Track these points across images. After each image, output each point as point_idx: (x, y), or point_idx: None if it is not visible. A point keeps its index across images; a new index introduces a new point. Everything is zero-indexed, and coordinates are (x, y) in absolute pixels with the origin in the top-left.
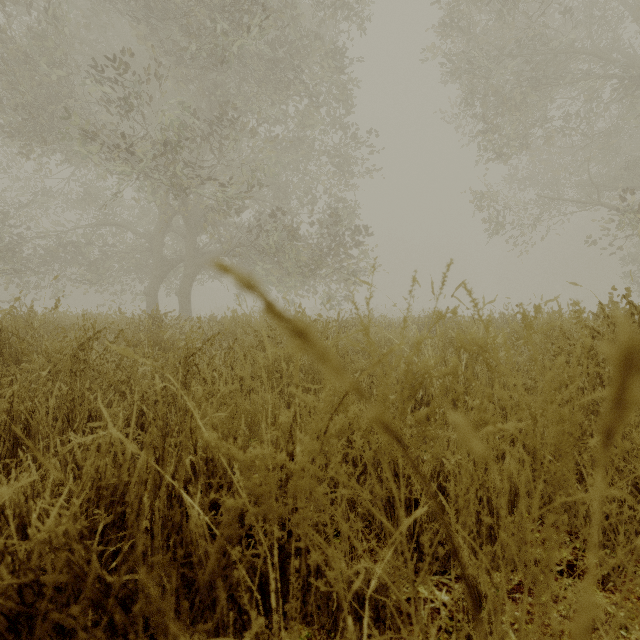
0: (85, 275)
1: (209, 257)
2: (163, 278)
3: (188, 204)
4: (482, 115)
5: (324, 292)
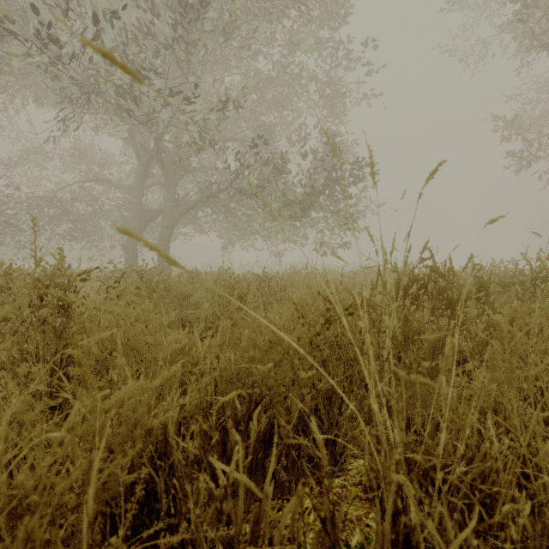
0: (70, 229)
1: (188, 206)
2: (142, 230)
3: (165, 149)
4: (525, 5)
5: (314, 242)
